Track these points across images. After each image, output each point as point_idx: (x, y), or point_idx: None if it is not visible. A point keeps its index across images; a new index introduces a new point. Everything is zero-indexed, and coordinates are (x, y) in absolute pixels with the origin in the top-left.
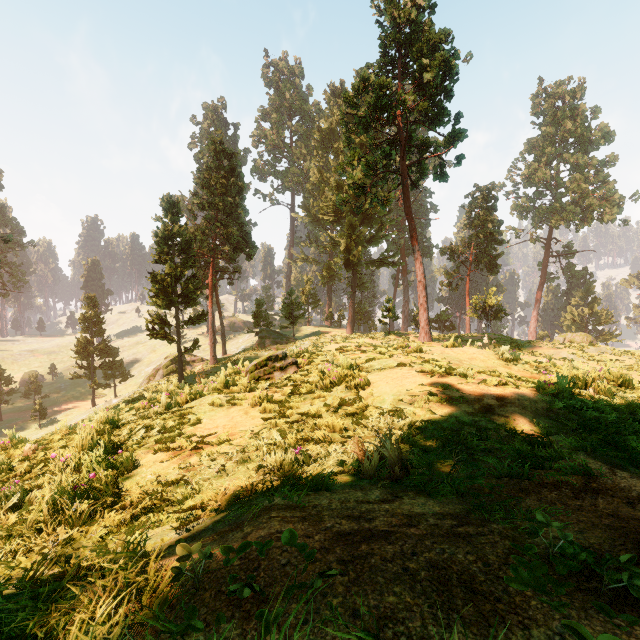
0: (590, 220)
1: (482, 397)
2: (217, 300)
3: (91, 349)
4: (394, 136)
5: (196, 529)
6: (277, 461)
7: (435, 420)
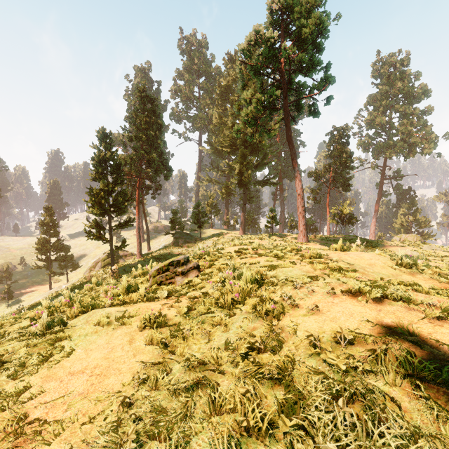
0: (414, 153)
1: None
2: (143, 210)
3: (48, 246)
4: (278, 80)
5: None
6: None
7: None
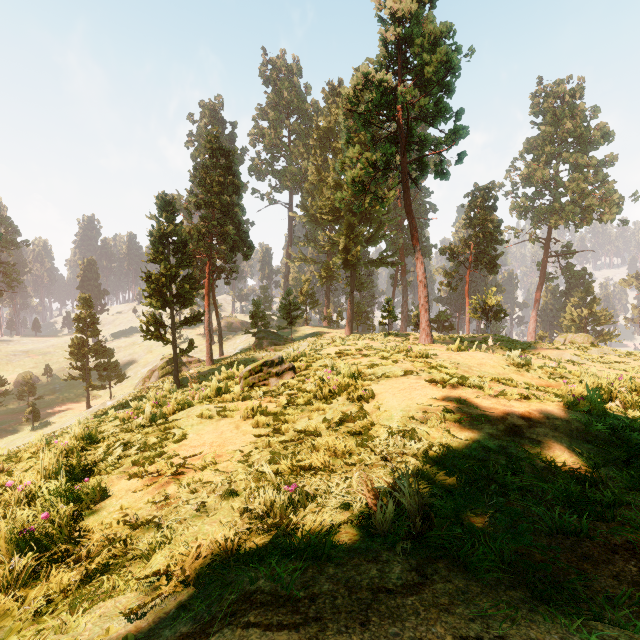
0: (589, 220)
1: (506, 415)
2: (214, 300)
3: (86, 350)
4: (394, 133)
5: (154, 613)
6: (267, 501)
7: (454, 444)
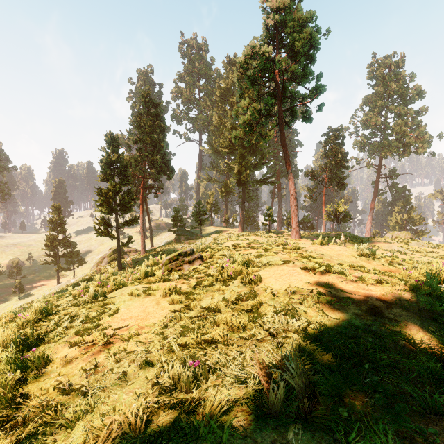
0: (409, 152)
1: (366, 297)
2: (146, 208)
3: (56, 243)
4: (273, 89)
5: None
6: (175, 375)
7: (327, 322)
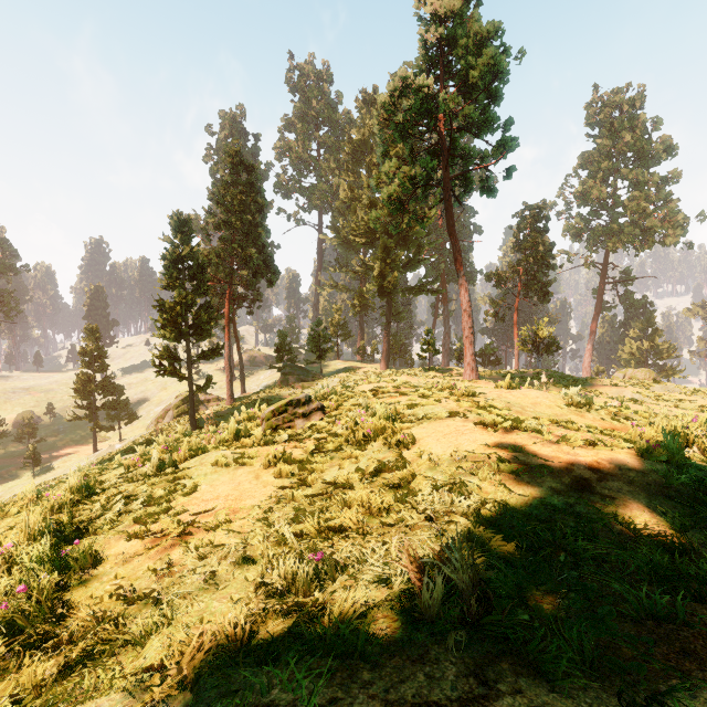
0: (651, 243)
1: (571, 466)
2: (235, 332)
3: (92, 387)
4: (435, 145)
5: None
6: (288, 573)
7: (511, 501)
